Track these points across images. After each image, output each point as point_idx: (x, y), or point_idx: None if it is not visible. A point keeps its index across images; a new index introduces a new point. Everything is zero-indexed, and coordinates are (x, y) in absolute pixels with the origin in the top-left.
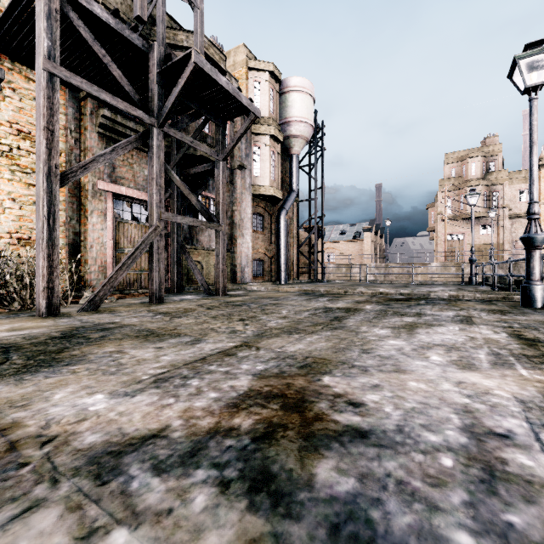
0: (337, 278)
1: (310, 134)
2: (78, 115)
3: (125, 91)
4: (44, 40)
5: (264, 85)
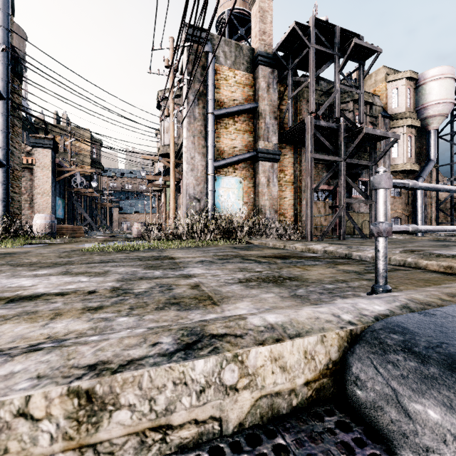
0: None
1: (450, 109)
2: (297, 155)
3: (319, 140)
4: (309, 147)
5: (401, 89)
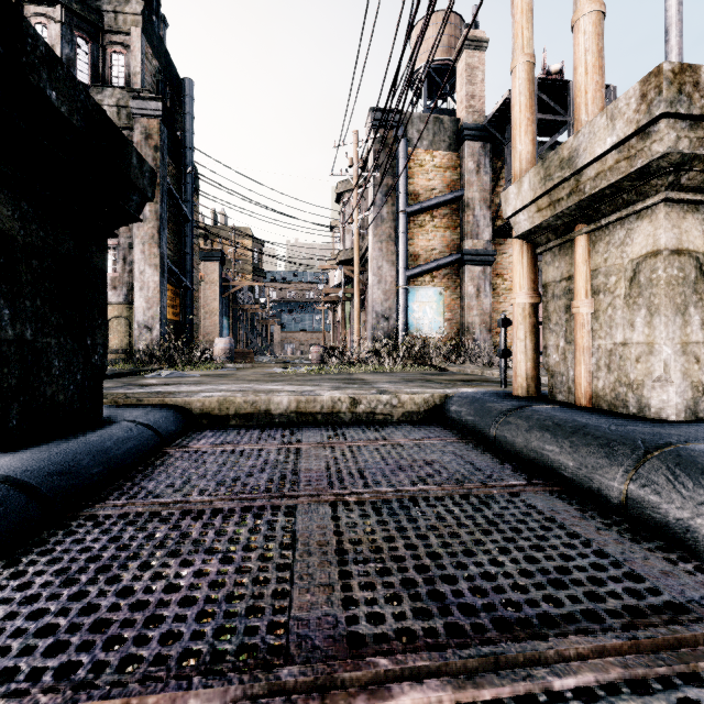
0: None
1: None
2: None
3: None
4: None
5: None
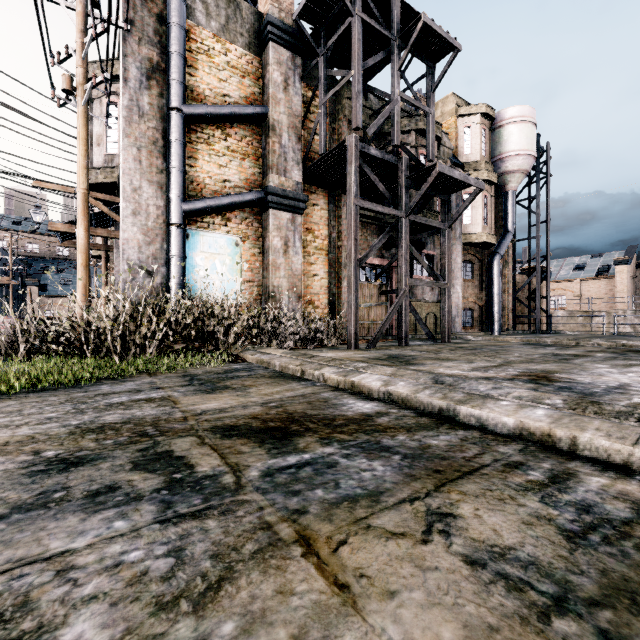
0: (568, 329)
1: (531, 165)
2: (334, 208)
3: (368, 185)
4: (353, 187)
5: (475, 128)
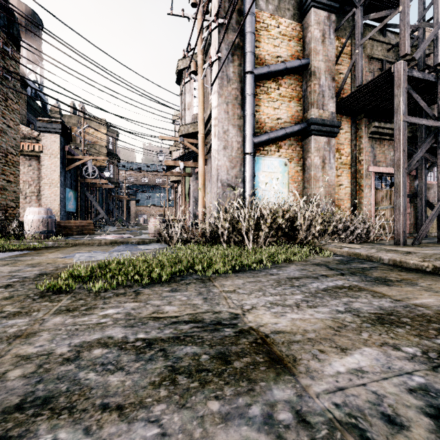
0: None
1: None
2: (355, 130)
3: (391, 106)
4: (402, 106)
5: None
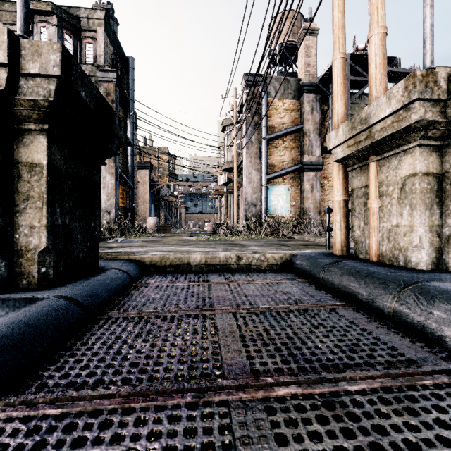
0: None
1: None
2: None
3: None
4: None
5: None
